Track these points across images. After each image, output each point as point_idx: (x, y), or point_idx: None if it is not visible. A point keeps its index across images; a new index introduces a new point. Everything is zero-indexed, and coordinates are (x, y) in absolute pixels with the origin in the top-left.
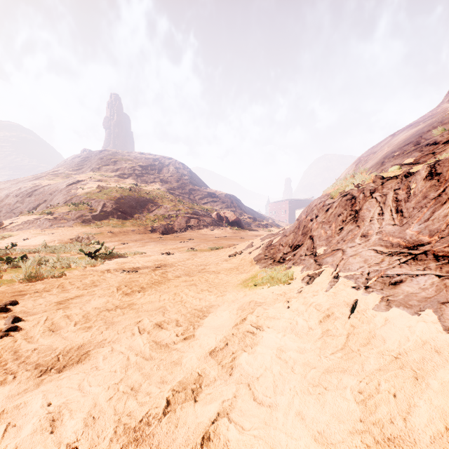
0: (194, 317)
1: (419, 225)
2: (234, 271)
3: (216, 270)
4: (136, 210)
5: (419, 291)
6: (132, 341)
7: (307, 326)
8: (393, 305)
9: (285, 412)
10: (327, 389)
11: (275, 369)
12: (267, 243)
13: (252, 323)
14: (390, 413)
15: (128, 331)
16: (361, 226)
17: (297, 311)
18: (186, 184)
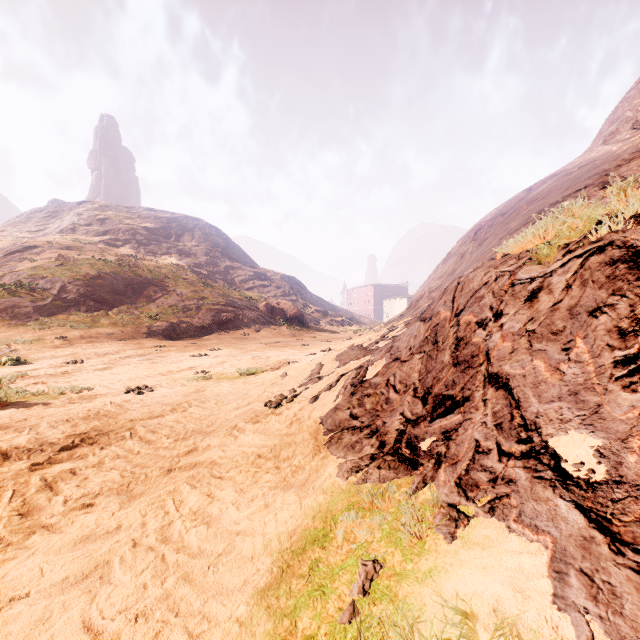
0: None
1: None
2: (266, 474)
3: (220, 460)
4: (124, 297)
5: None
6: None
7: None
8: None
9: None
10: None
11: None
12: (354, 375)
13: None
14: None
15: None
16: None
17: None
18: (220, 259)
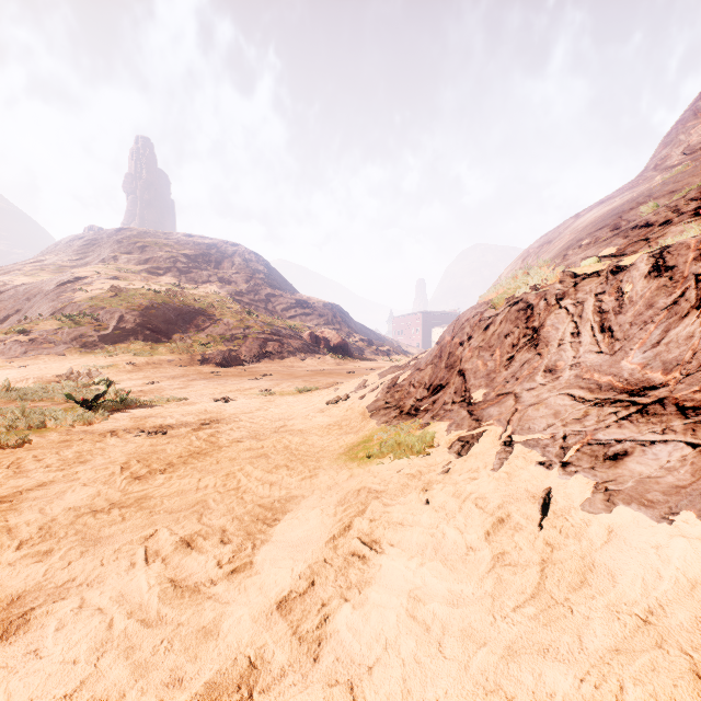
0: (257, 522)
1: (644, 353)
2: (335, 430)
3: (304, 428)
4: (176, 326)
5: (662, 473)
6: (127, 581)
7: (464, 543)
8: (619, 501)
9: None
10: None
11: (405, 647)
12: (390, 382)
13: (361, 536)
14: None
15: (124, 558)
16: (544, 354)
17: (444, 510)
18: (261, 287)
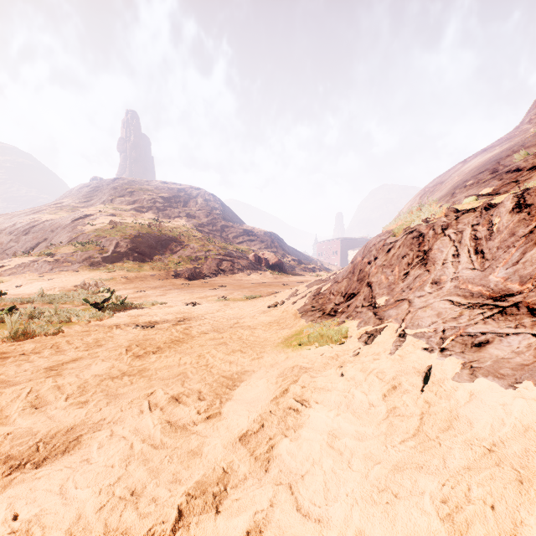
0: (222, 387)
1: (506, 269)
2: (274, 326)
3: (252, 324)
4: (156, 250)
5: (513, 355)
6: (139, 421)
7: (367, 402)
8: (480, 374)
9: (341, 532)
10: (398, 496)
11: (326, 463)
12: (315, 291)
13: (295, 396)
14: (489, 535)
15: (135, 407)
16: (432, 270)
17: (354, 380)
18: (217, 220)
